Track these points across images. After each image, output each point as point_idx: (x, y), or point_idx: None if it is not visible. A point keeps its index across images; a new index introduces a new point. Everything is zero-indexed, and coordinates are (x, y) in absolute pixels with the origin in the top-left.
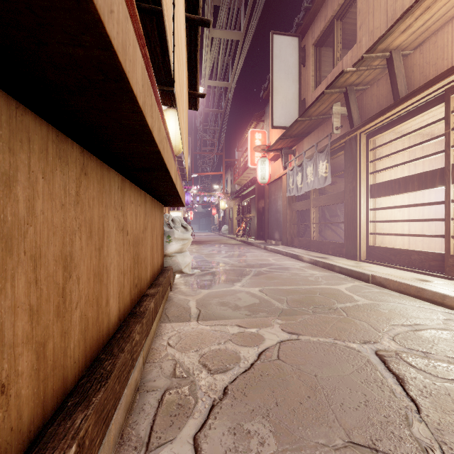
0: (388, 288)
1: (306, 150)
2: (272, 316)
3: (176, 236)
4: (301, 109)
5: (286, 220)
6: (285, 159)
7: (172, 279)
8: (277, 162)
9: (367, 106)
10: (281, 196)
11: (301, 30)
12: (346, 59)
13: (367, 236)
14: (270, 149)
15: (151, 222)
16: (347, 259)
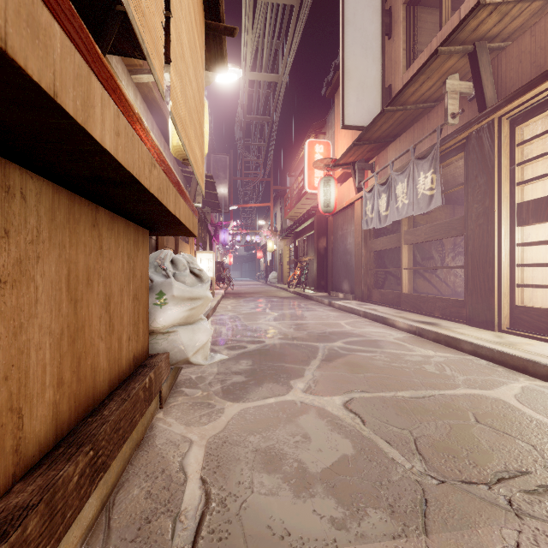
0: None
1: (395, 158)
2: (408, 534)
3: (177, 293)
4: (385, 101)
5: (361, 264)
6: (360, 176)
7: (164, 382)
8: (346, 183)
9: (508, 74)
10: (353, 230)
11: None
12: (467, 5)
13: (511, 290)
14: (338, 163)
15: (65, 261)
16: (473, 326)
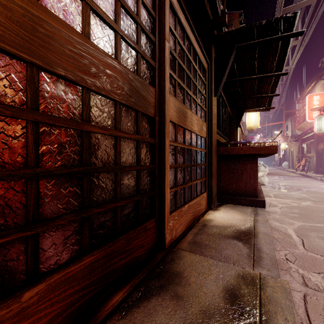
0: None
1: None
2: (308, 201)
3: (261, 170)
4: None
5: None
6: None
7: None
8: None
9: None
10: None
11: None
12: None
13: None
14: None
15: None
16: None
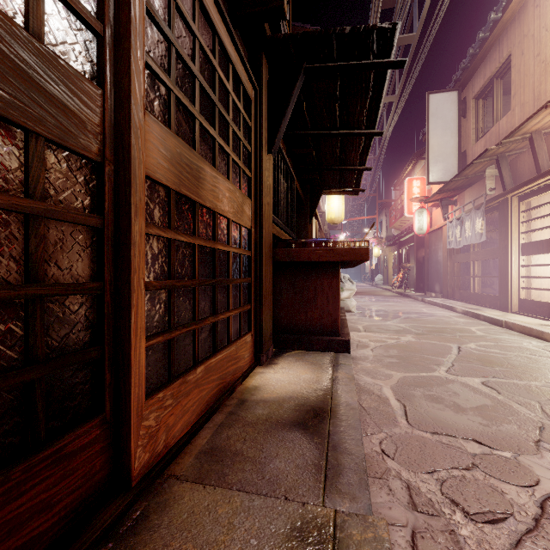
0: (514, 330)
1: (464, 205)
2: (408, 334)
3: (347, 288)
4: (460, 162)
5: (447, 272)
6: (444, 210)
7: None
8: (438, 209)
9: (520, 170)
10: (442, 247)
11: (460, 84)
12: (502, 122)
13: (518, 290)
14: (428, 200)
15: None
16: (500, 311)
